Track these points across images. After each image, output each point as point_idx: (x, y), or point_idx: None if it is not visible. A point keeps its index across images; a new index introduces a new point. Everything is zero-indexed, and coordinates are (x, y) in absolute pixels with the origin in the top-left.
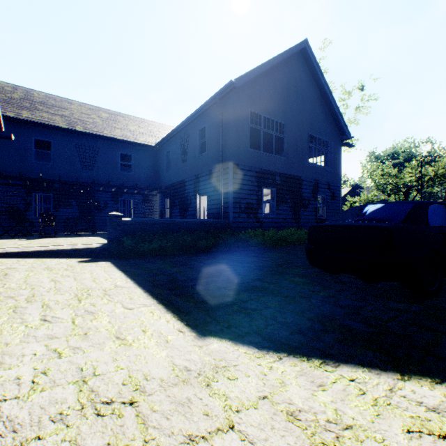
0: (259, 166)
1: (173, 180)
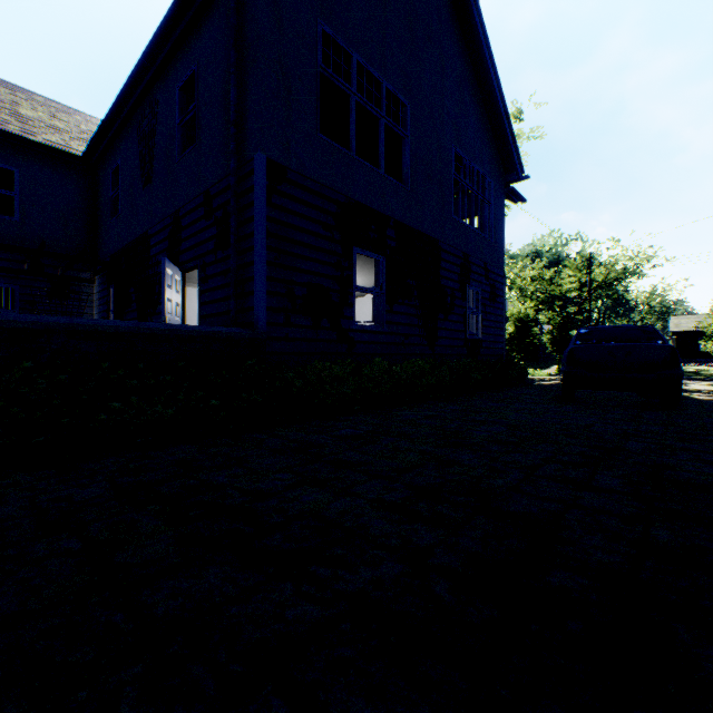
0: (346, 190)
1: (124, 238)
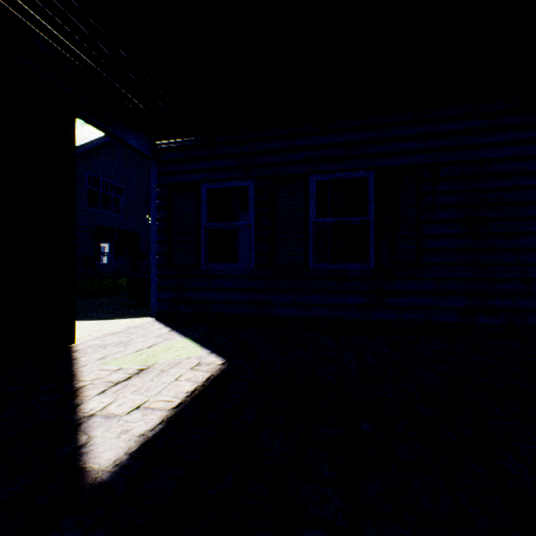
0: (98, 223)
1: None
